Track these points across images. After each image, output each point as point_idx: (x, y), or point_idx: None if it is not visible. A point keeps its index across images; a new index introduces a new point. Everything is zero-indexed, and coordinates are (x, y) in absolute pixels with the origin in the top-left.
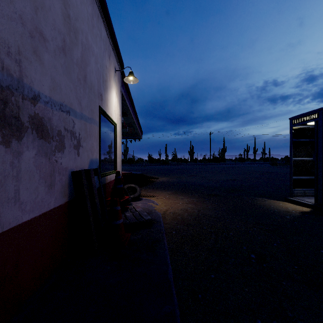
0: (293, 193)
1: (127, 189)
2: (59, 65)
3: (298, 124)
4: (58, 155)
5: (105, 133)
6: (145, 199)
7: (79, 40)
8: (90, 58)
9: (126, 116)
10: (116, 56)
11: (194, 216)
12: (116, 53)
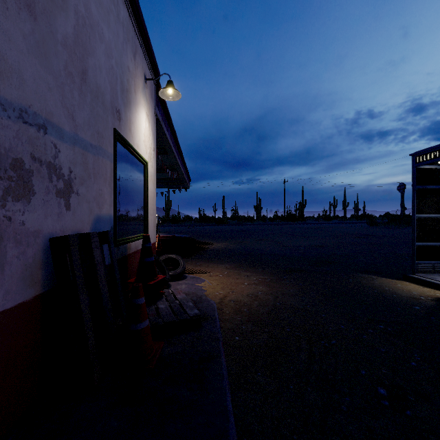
0: (417, 267)
1: (165, 261)
2: (17, 33)
3: (425, 163)
4: (15, 206)
5: (127, 175)
6: (191, 276)
7: (70, 3)
8: (95, 44)
9: (166, 155)
10: (147, 58)
11: (269, 307)
12: (147, 53)
